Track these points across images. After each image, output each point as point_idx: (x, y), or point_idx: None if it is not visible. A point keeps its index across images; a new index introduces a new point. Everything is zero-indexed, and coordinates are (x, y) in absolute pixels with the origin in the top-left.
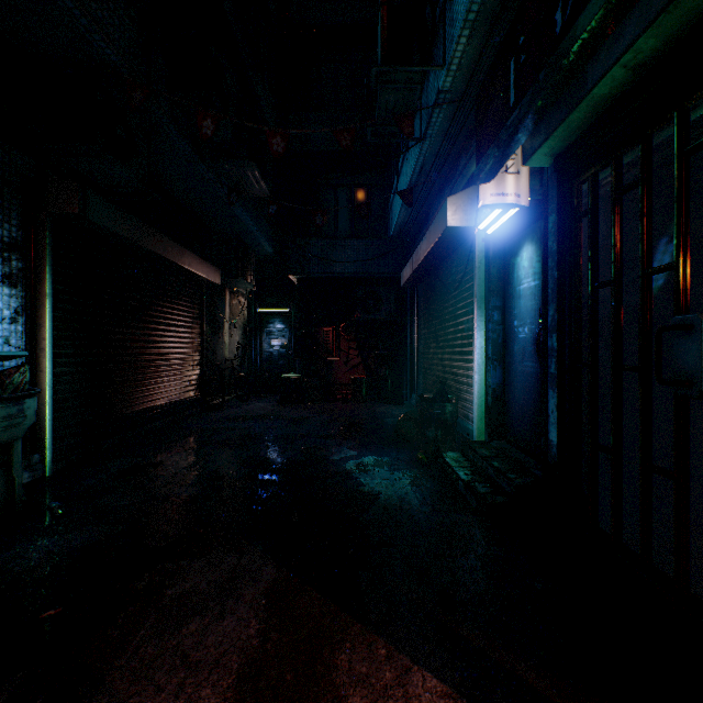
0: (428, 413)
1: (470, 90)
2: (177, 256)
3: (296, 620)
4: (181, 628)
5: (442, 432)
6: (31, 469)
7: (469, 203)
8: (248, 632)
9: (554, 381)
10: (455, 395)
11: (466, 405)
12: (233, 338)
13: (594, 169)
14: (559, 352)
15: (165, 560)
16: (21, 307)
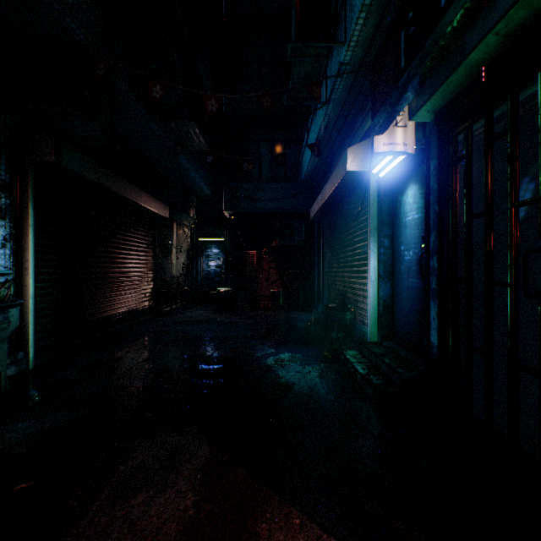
0: (332, 319)
1: (366, 62)
2: (134, 195)
3: (225, 492)
4: (130, 500)
5: (343, 334)
6: (17, 364)
7: (365, 153)
8: (185, 503)
9: (434, 294)
10: (353, 305)
11: (362, 313)
12: (179, 260)
13: (469, 122)
14: (439, 270)
15: (119, 440)
16: (9, 235)
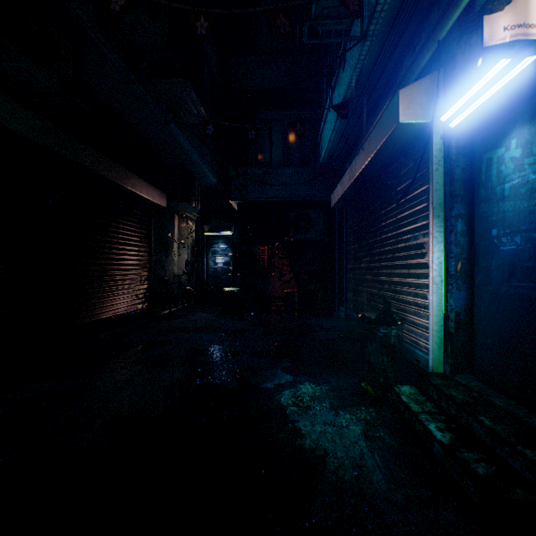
0: (372, 336)
1: None
2: (118, 176)
3: None
4: None
5: (388, 358)
6: None
7: (425, 95)
8: None
9: None
10: (398, 315)
11: (414, 328)
12: (182, 256)
13: None
14: None
15: None
16: None
